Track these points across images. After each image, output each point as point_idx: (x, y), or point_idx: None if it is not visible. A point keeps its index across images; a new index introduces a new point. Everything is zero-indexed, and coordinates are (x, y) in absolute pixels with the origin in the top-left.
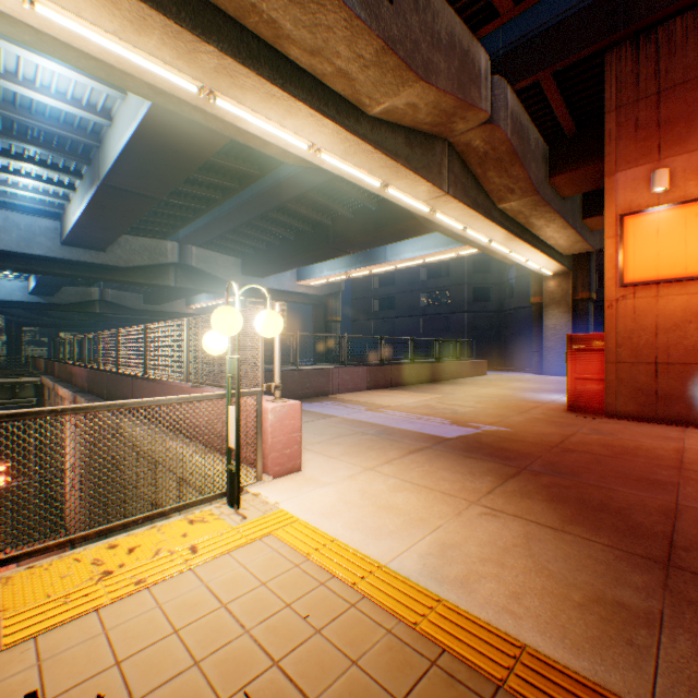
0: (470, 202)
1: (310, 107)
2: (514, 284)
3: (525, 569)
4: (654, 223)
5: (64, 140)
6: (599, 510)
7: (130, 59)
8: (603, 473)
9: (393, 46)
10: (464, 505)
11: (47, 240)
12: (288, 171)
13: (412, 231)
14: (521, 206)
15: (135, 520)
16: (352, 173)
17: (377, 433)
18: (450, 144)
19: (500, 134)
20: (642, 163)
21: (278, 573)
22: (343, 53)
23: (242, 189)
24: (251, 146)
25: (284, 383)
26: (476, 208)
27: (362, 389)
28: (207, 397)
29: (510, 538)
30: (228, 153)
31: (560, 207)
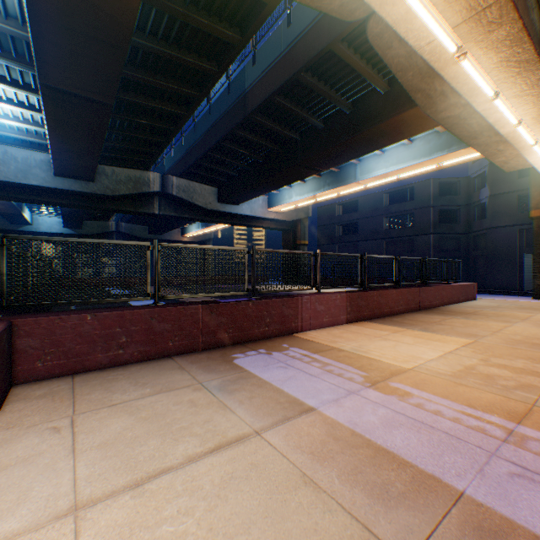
0: (530, 28)
1: None
2: (487, 203)
3: None
4: None
5: (6, 40)
6: None
7: None
8: None
9: None
10: None
11: (41, 171)
12: (253, 78)
13: (394, 133)
14: None
15: None
16: None
17: None
18: None
19: None
20: None
21: None
22: None
23: (203, 97)
24: None
25: (231, 319)
26: (534, 43)
27: (340, 323)
28: None
29: None
30: (179, 42)
31: None
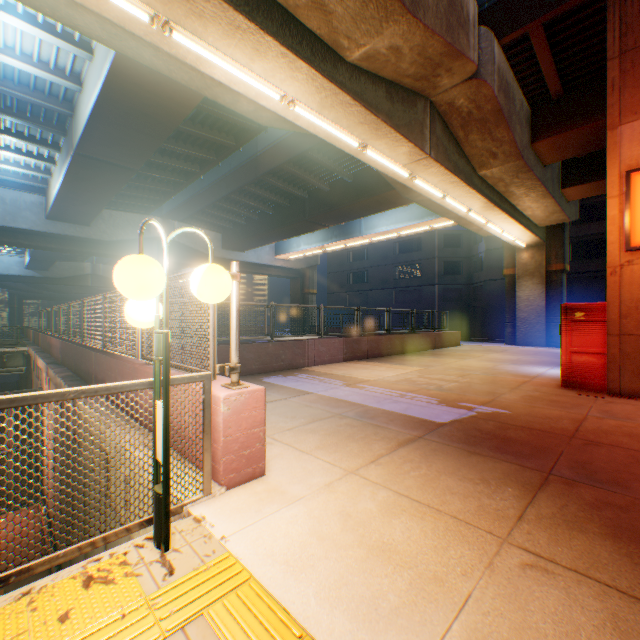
0: (452, 166)
1: (281, 43)
2: (483, 257)
3: None
4: None
5: (38, 109)
6: None
7: None
8: None
9: None
10: (492, 546)
11: (32, 214)
12: (265, 144)
13: (388, 203)
14: (503, 173)
15: (3, 579)
16: (329, 132)
17: (358, 416)
18: (432, 104)
19: (486, 90)
20: None
21: None
22: None
23: (219, 161)
24: (220, 103)
25: (257, 355)
26: (457, 174)
27: (338, 361)
28: (128, 387)
29: (594, 632)
30: (203, 122)
31: (541, 175)
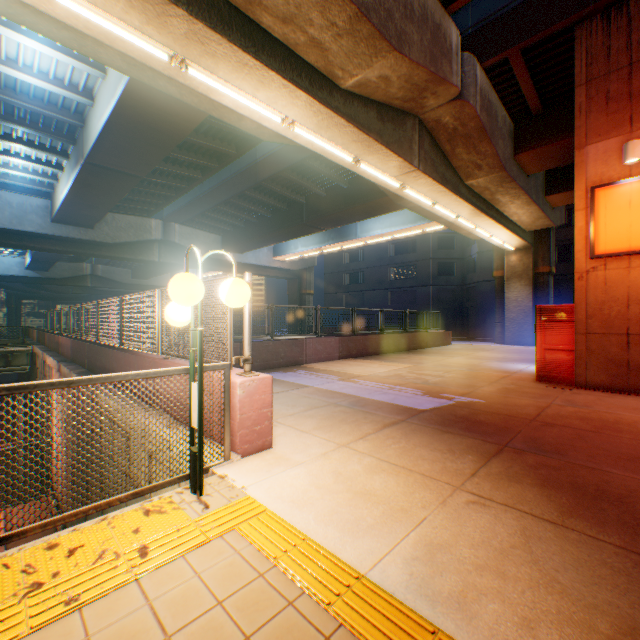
0: (439, 178)
1: (283, 77)
2: (476, 259)
3: (531, 583)
4: (627, 194)
5: (50, 120)
6: (598, 499)
7: (98, 24)
8: (591, 452)
9: (366, 13)
10: (447, 491)
11: (38, 218)
12: (264, 152)
13: (382, 208)
14: (488, 182)
15: (85, 511)
16: (325, 148)
17: (350, 405)
18: (421, 121)
19: (469, 110)
20: (614, 135)
21: (238, 586)
22: (315, 21)
23: (220, 168)
24: (226, 122)
25: (259, 353)
26: (444, 184)
27: (334, 359)
28: (169, 372)
29: (506, 536)
30: (206, 133)
31: (524, 184)
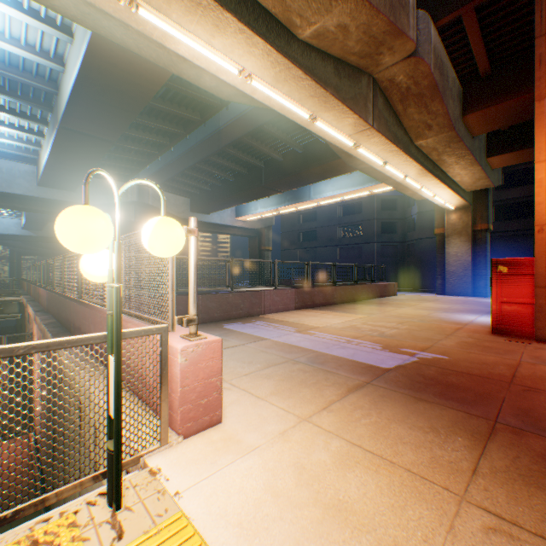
0: (391, 137)
1: (238, 19)
2: (416, 219)
3: None
4: None
5: (27, 88)
6: None
7: None
8: None
9: None
10: (451, 505)
11: (25, 181)
12: (226, 120)
13: (334, 171)
14: (437, 143)
15: None
16: (282, 104)
17: (309, 361)
18: (375, 80)
19: (423, 67)
20: None
21: None
22: None
23: (186, 134)
24: (185, 79)
25: (219, 304)
26: (396, 143)
27: (291, 309)
28: (82, 341)
29: None
30: (172, 100)
31: (470, 145)
